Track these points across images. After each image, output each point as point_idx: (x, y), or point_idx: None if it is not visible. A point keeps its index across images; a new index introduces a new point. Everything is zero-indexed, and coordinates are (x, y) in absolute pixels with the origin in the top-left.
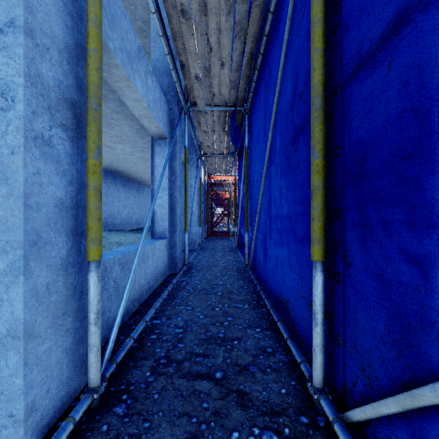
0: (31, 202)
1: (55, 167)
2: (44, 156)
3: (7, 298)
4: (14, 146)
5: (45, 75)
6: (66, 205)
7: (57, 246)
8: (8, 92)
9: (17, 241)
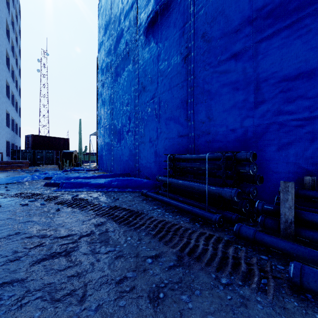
0: None
1: None
2: None
3: None
4: None
5: None
6: None
7: None
8: None
9: None
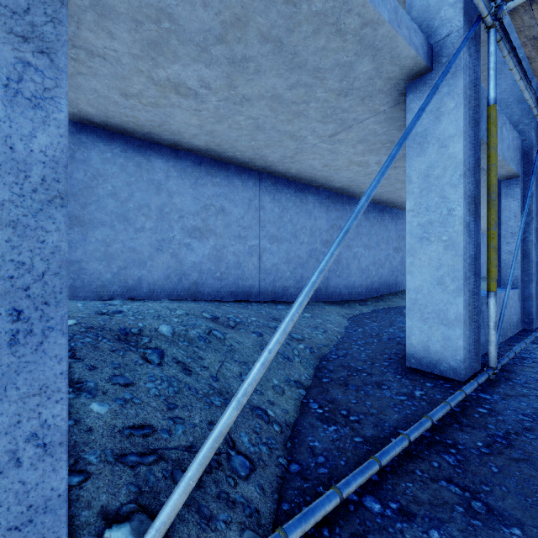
0: (533, 263)
1: (535, 251)
2: (534, 249)
3: (528, 287)
4: (530, 249)
5: (534, 226)
6: (536, 263)
7: (535, 276)
8: (528, 235)
9: (531, 273)
